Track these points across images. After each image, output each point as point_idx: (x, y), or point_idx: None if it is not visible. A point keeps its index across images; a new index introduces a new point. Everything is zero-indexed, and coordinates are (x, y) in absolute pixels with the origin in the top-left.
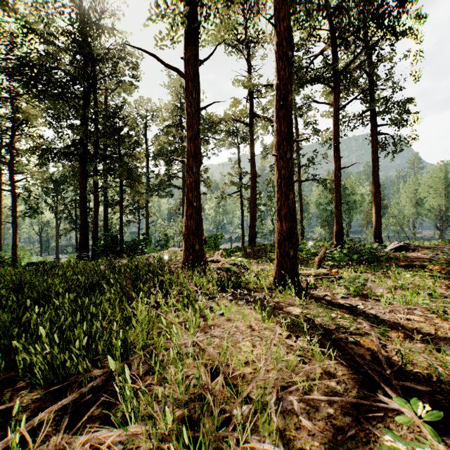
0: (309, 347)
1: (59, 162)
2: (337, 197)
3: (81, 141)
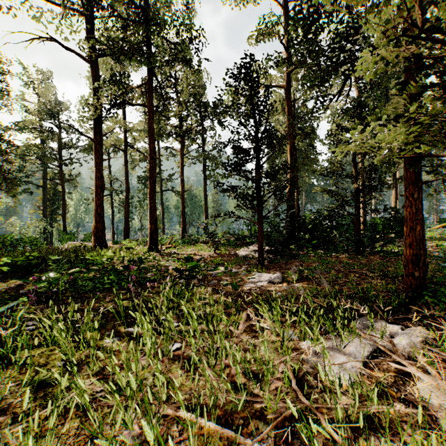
0: (160, 257)
1: None
2: (183, 208)
3: None
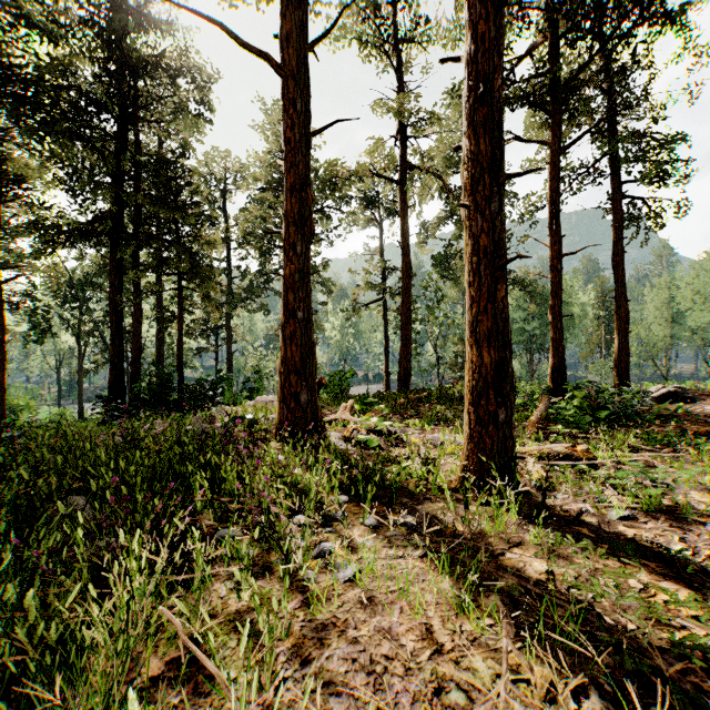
0: None
1: (73, 248)
2: (554, 306)
3: (113, 212)
